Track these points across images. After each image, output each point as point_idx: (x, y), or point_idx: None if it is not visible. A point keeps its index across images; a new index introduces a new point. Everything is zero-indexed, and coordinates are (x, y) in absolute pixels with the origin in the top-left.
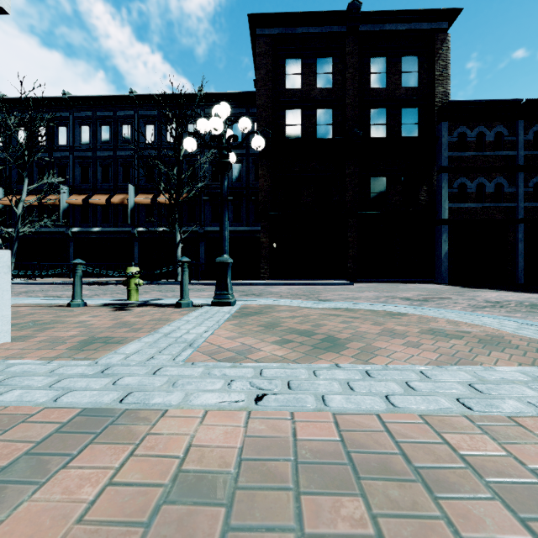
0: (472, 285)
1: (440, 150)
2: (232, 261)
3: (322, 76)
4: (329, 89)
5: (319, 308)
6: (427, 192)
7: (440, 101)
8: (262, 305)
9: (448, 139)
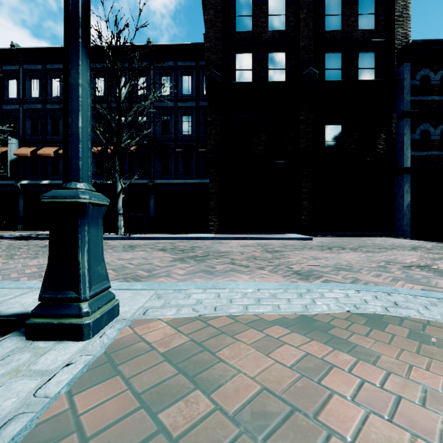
0: (442, 239)
1: (402, 95)
2: (102, 200)
3: (274, 17)
4: (282, 31)
5: (324, 312)
6: (385, 140)
7: (400, 43)
8: (187, 319)
9: (410, 83)
